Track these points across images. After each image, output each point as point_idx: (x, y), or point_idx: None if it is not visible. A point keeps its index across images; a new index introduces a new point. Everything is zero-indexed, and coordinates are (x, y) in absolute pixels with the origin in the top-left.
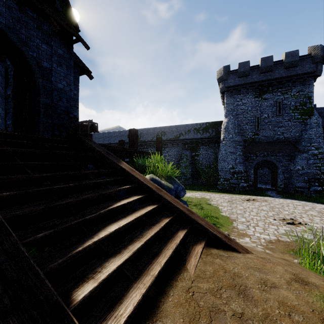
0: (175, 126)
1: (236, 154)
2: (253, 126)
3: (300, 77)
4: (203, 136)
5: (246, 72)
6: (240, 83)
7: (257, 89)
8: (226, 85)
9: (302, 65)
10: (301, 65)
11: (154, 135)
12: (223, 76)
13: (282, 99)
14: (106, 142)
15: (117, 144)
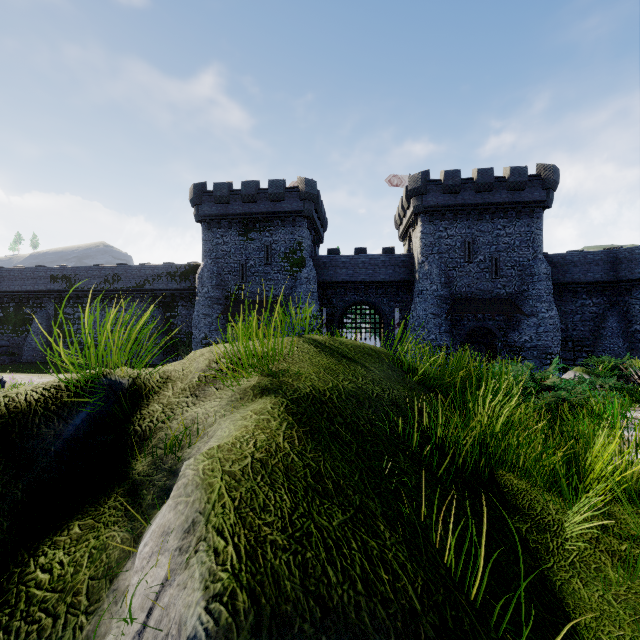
0: (138, 267)
1: (213, 317)
2: (238, 276)
3: (288, 215)
4: (182, 287)
5: (224, 198)
6: (218, 212)
7: (241, 224)
8: (200, 213)
9: (290, 199)
10: (289, 200)
11: (101, 281)
12: (194, 199)
13: (270, 243)
14: (3, 288)
15: (28, 293)
